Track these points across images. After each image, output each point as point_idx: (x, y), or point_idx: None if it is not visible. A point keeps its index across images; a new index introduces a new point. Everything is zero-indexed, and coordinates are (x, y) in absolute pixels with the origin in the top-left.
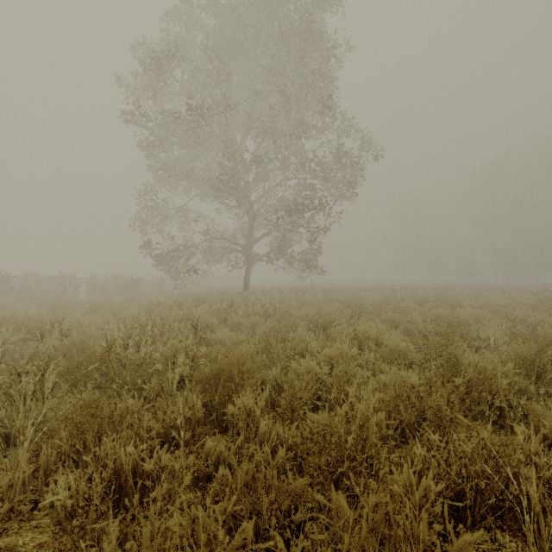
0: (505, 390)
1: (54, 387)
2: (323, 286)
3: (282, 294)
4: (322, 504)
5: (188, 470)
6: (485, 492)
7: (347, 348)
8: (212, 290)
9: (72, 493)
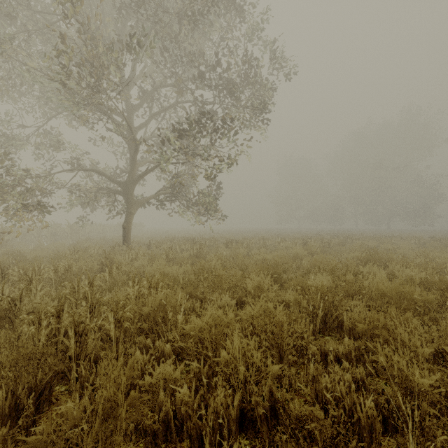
0: None
1: None
2: (222, 235)
3: (172, 249)
4: None
5: None
6: None
7: None
8: (83, 242)
9: None
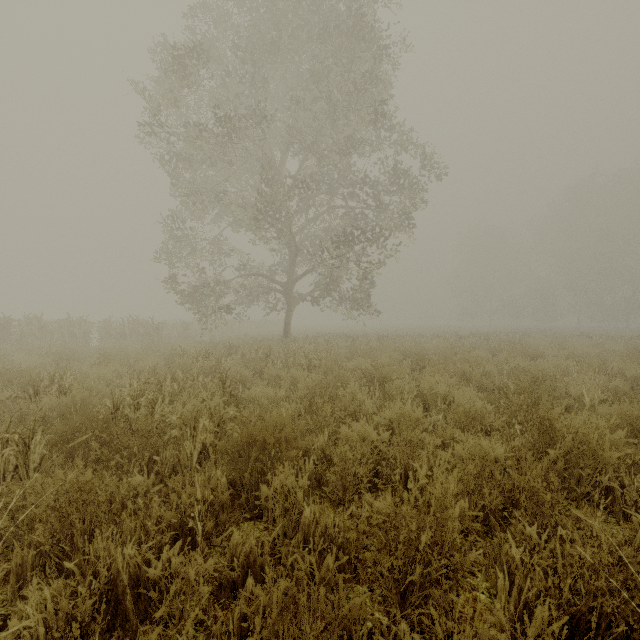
0: (614, 464)
1: (44, 460)
2: (376, 332)
3: (329, 341)
4: (386, 628)
5: (207, 578)
6: (611, 616)
7: (410, 409)
8: (247, 336)
9: (47, 614)
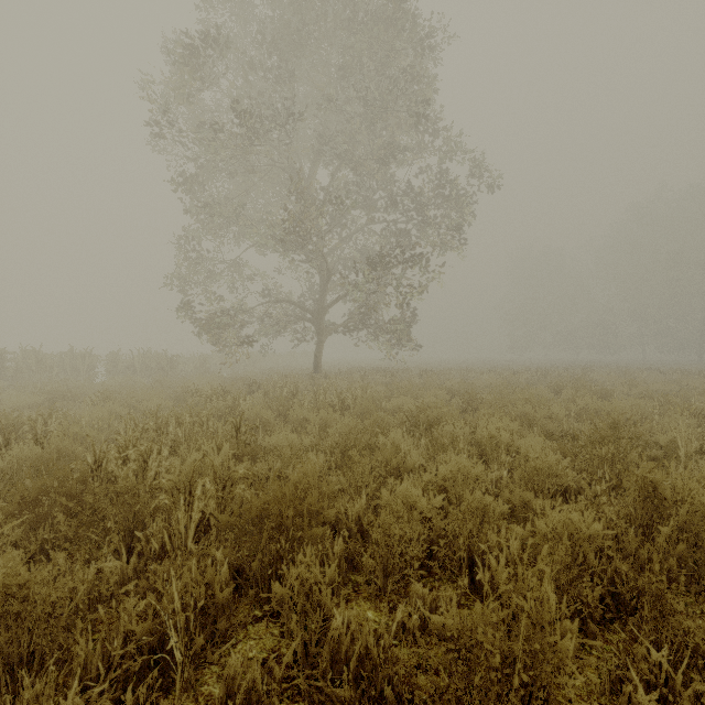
0: None
1: None
2: (418, 366)
3: (365, 377)
4: None
5: None
6: None
7: (468, 465)
8: (272, 371)
9: None
